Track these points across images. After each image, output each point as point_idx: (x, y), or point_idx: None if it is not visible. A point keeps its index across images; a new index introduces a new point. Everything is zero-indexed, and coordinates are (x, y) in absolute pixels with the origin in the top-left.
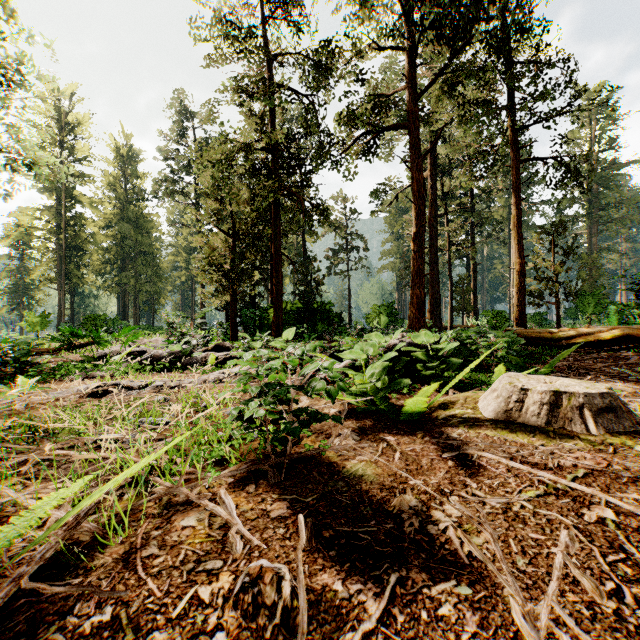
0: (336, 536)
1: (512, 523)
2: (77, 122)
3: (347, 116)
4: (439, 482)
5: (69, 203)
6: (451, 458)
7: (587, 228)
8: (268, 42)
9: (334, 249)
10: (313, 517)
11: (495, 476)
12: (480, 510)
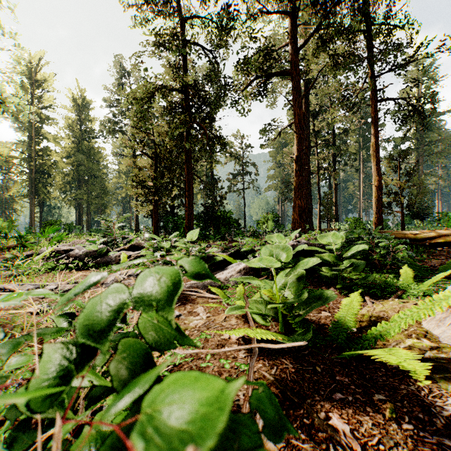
0: None
1: None
2: (44, 79)
3: (244, 61)
4: None
5: (38, 139)
6: None
7: (415, 159)
8: (182, 7)
9: (233, 173)
10: None
11: None
12: None
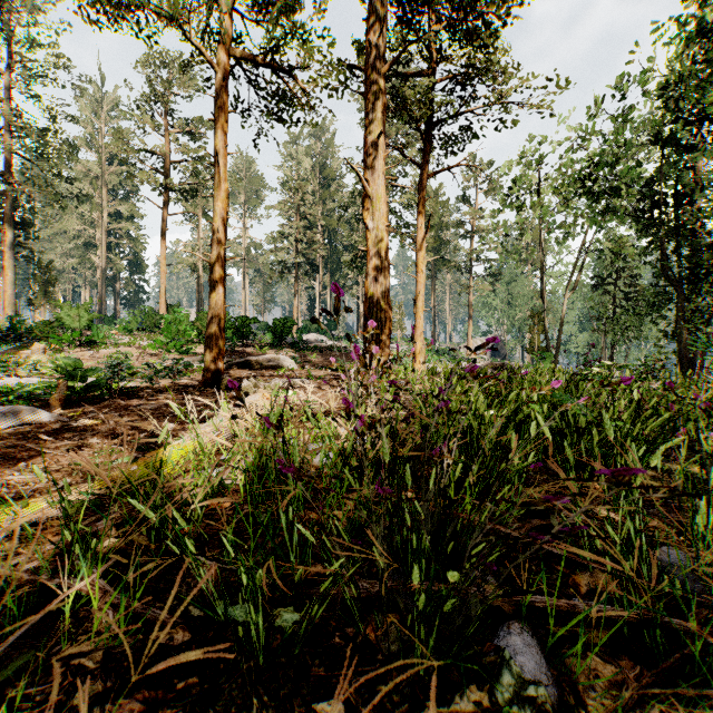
0: None
1: None
2: None
3: None
4: None
5: None
6: None
7: None
8: None
9: None
10: None
11: None
12: None
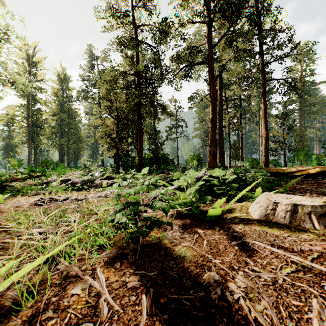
0: (168, 302)
1: (279, 292)
2: (38, 61)
3: (176, 57)
4: (231, 261)
5: (33, 103)
6: (236, 244)
7: (299, 116)
8: (135, 19)
9: (170, 126)
10: (154, 287)
11: (264, 257)
12: (258, 282)
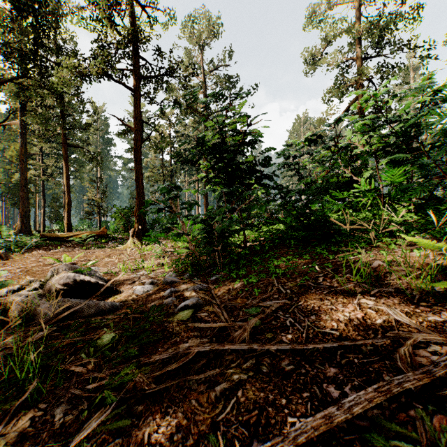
0: None
1: None
2: None
3: None
4: None
5: None
6: None
7: None
8: None
9: None
10: None
11: None
12: None
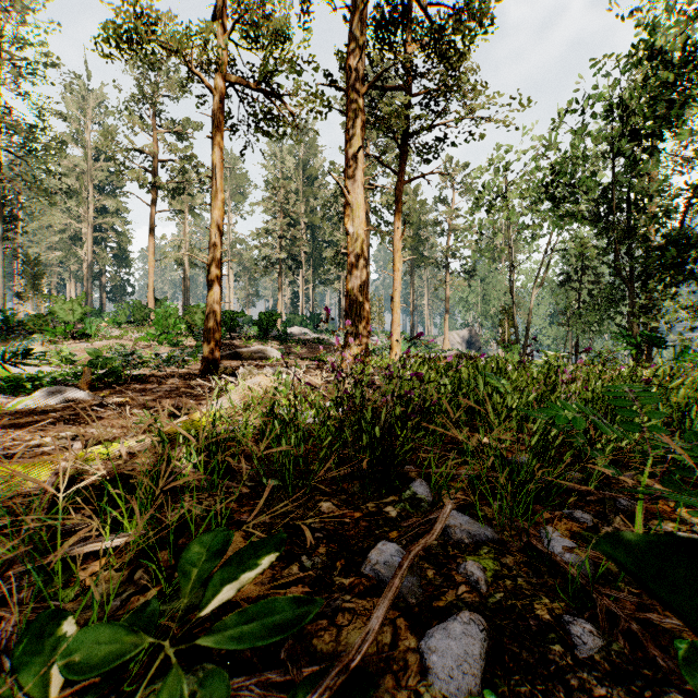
0: None
1: None
2: None
3: None
4: None
5: None
6: None
7: None
8: None
9: None
10: None
11: None
12: None
